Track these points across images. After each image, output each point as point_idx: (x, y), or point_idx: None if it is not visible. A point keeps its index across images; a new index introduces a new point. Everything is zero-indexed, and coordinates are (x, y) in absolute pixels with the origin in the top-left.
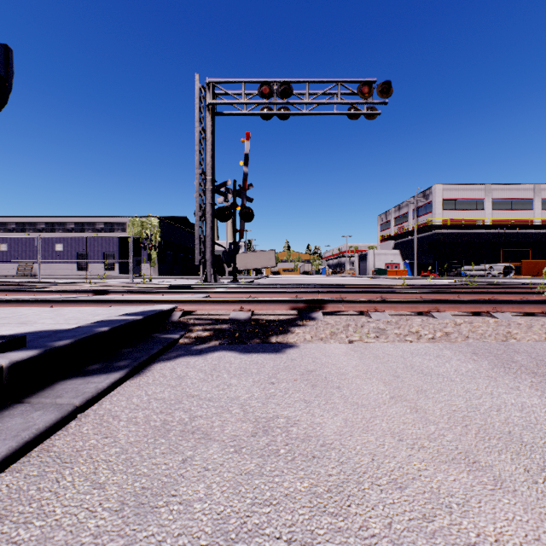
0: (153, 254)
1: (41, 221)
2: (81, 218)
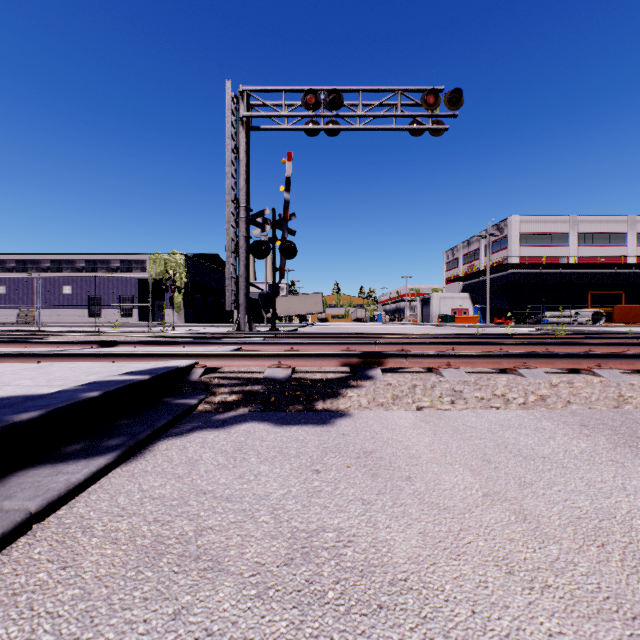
0: (178, 298)
1: (46, 258)
2: (93, 255)
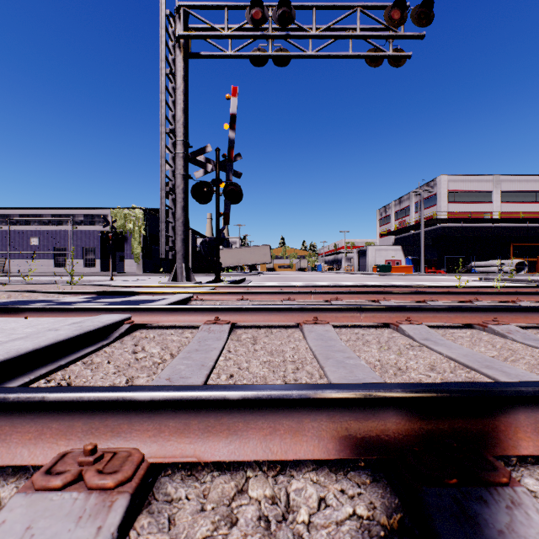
0: (137, 249)
1: (14, 213)
2: (58, 210)
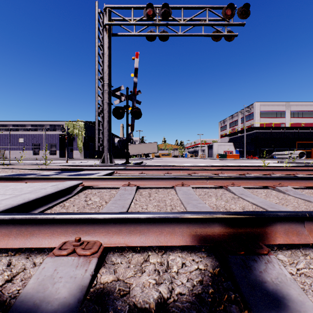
0: (80, 144)
1: (10, 124)
2: (35, 122)
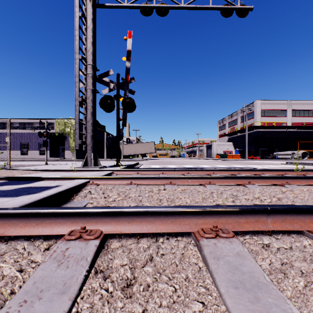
0: (72, 144)
1: None
2: (23, 120)
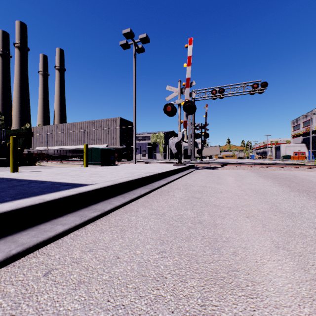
0: (161, 149)
1: None
2: None
